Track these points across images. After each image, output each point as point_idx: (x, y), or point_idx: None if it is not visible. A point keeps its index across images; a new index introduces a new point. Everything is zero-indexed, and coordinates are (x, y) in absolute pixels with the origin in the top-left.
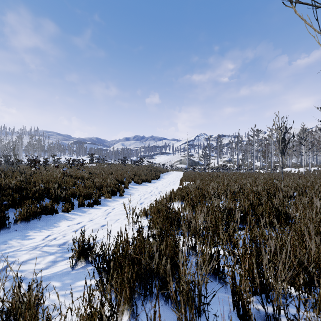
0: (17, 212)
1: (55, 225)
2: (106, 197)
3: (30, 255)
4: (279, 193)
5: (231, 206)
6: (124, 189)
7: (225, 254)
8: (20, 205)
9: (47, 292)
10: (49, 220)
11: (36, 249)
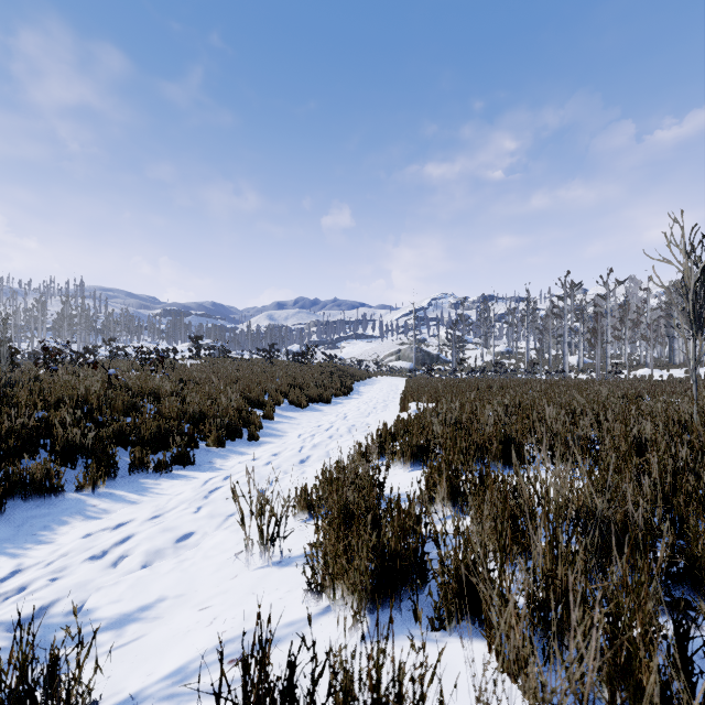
0: None
1: (41, 538)
2: (212, 445)
3: None
4: None
5: (630, 518)
6: (261, 423)
7: None
8: None
9: None
10: (31, 520)
11: None
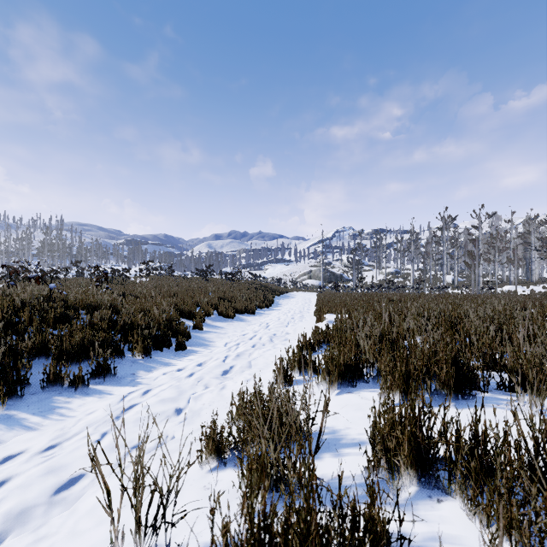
0: None
1: None
2: (139, 356)
3: None
4: None
5: None
6: (189, 333)
7: None
8: None
9: None
10: None
11: None
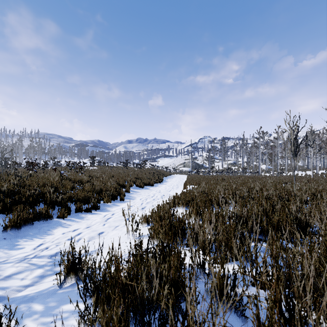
0: (8, 219)
1: (48, 233)
2: (106, 202)
3: (16, 268)
4: (292, 198)
5: (243, 214)
6: (125, 193)
7: (244, 279)
8: (12, 211)
9: (26, 319)
10: (43, 227)
11: (24, 261)
